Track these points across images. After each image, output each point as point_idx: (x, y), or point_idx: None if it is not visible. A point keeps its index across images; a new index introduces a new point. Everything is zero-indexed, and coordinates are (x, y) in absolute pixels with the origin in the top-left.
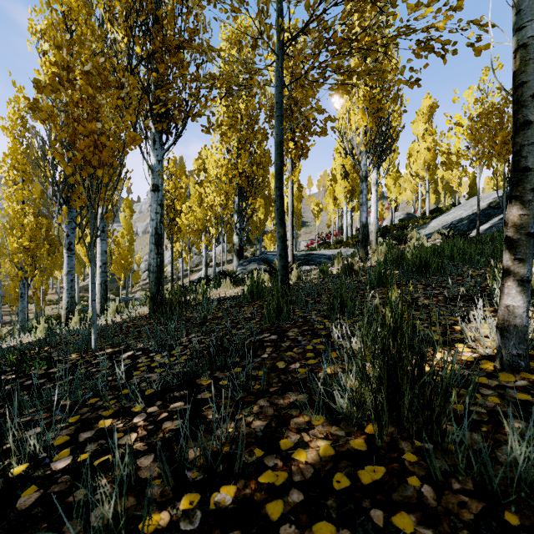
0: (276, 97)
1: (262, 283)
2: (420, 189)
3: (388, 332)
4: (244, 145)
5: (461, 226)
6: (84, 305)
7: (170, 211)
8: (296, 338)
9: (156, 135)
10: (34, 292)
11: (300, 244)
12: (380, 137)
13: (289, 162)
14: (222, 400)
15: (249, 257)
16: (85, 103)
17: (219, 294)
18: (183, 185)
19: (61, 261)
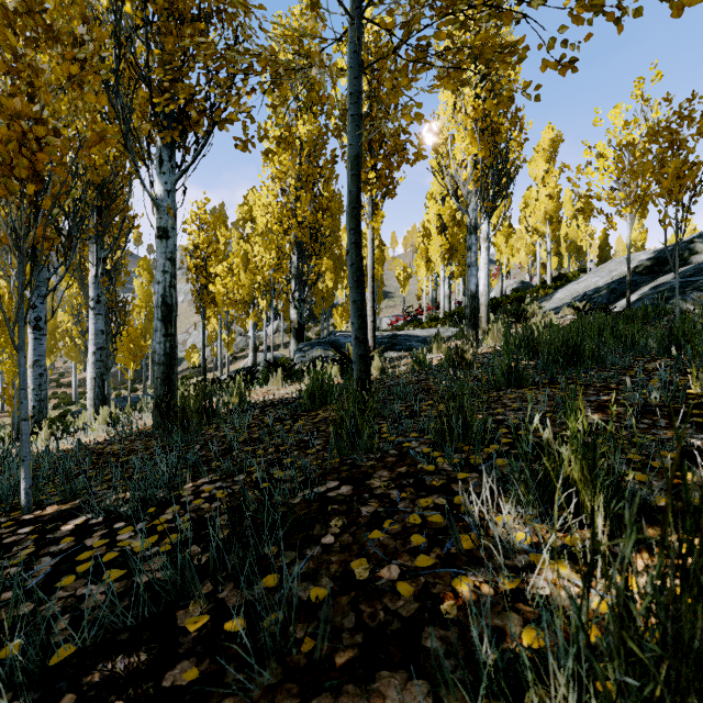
0: (350, 84)
1: (328, 380)
2: (538, 250)
3: (682, 578)
4: (304, 184)
5: (599, 298)
6: (84, 405)
7: (201, 274)
8: (387, 493)
9: (164, 151)
10: (5, 388)
11: (382, 322)
12: (495, 172)
13: (369, 202)
14: (219, 697)
15: (313, 339)
16: (0, 61)
17: (265, 396)
18: (221, 240)
19: (50, 344)
